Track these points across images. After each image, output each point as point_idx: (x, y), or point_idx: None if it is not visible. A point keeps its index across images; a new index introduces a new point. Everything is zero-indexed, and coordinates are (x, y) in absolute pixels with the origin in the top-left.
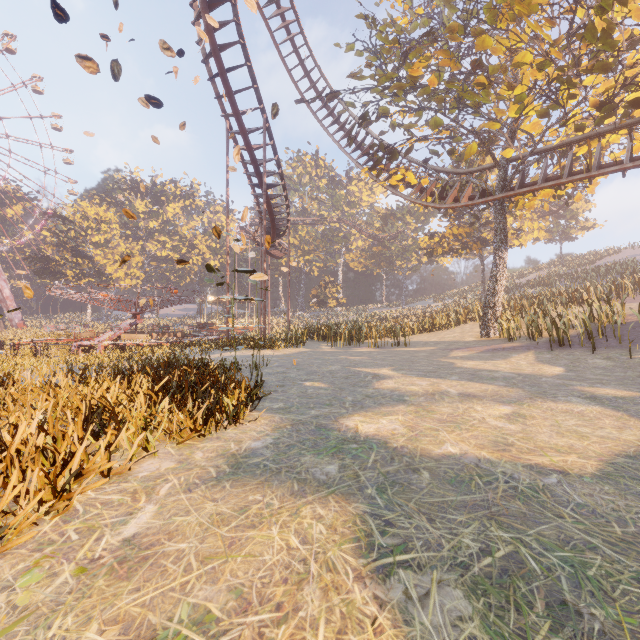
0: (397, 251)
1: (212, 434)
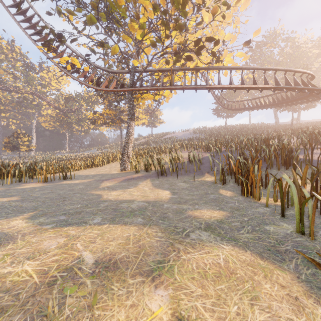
0: (75, 120)
1: None
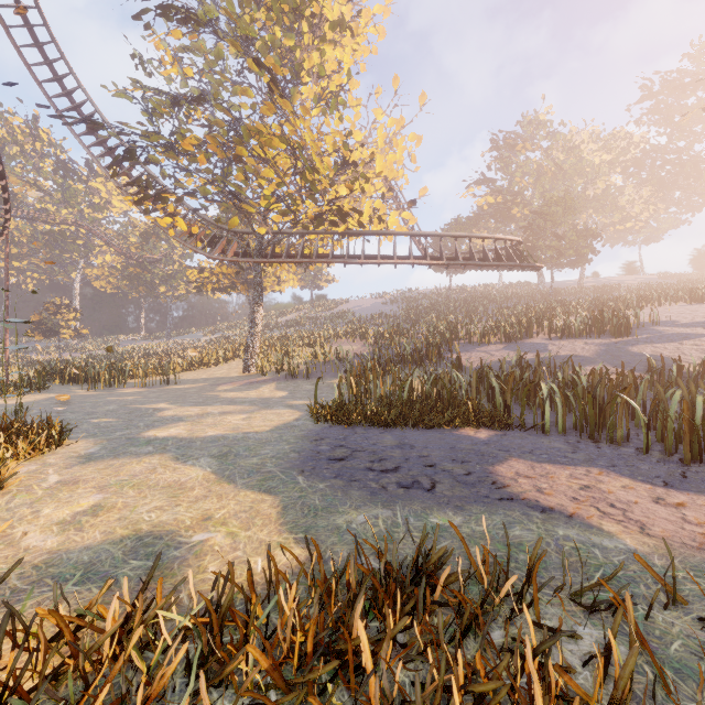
0: (161, 276)
1: (46, 454)
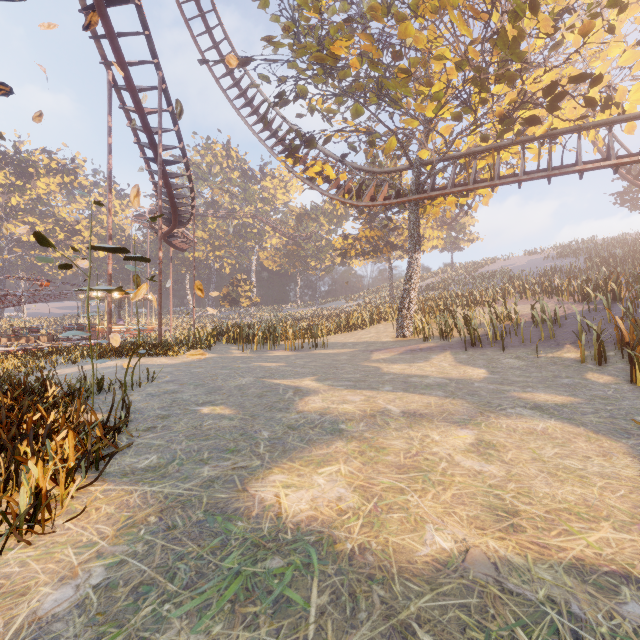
0: (312, 251)
1: None
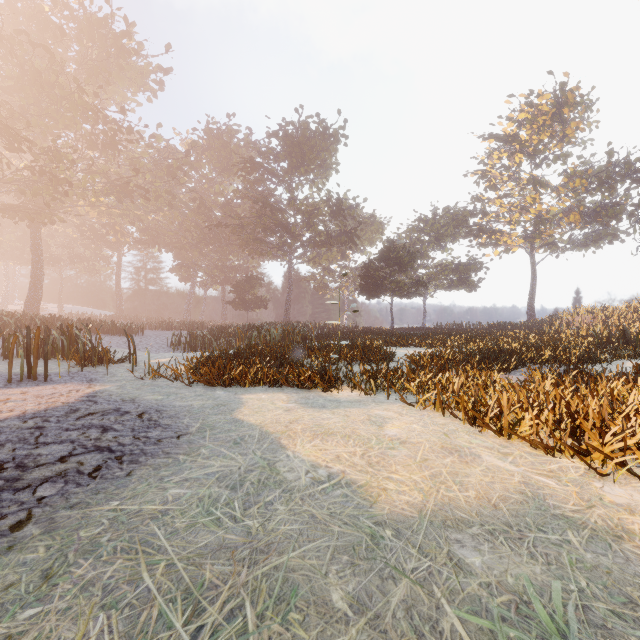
0: None
1: None
